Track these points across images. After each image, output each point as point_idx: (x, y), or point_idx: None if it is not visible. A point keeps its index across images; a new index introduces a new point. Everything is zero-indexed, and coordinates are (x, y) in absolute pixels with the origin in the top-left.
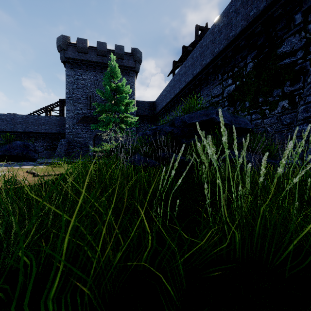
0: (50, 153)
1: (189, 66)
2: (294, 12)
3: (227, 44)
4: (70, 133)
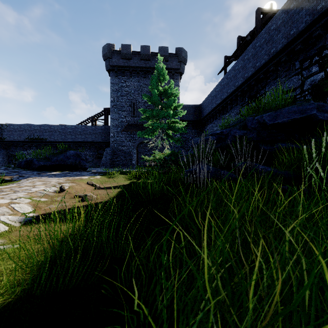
0: (96, 162)
1: (249, 58)
2: None
3: (313, 20)
4: (114, 142)
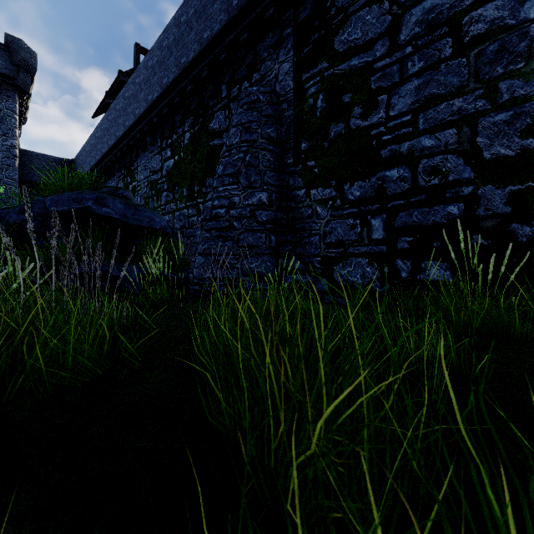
0: None
1: (120, 110)
2: (221, 81)
3: (161, 94)
4: None
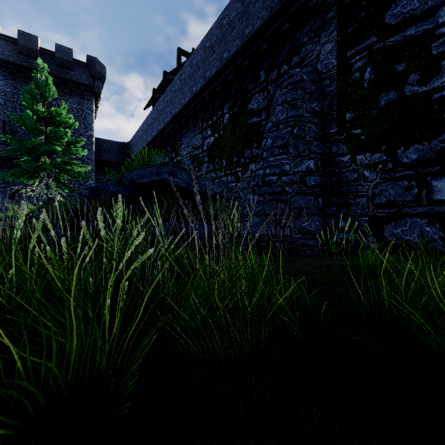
0: None
1: (168, 101)
2: (260, 68)
3: (204, 85)
4: None
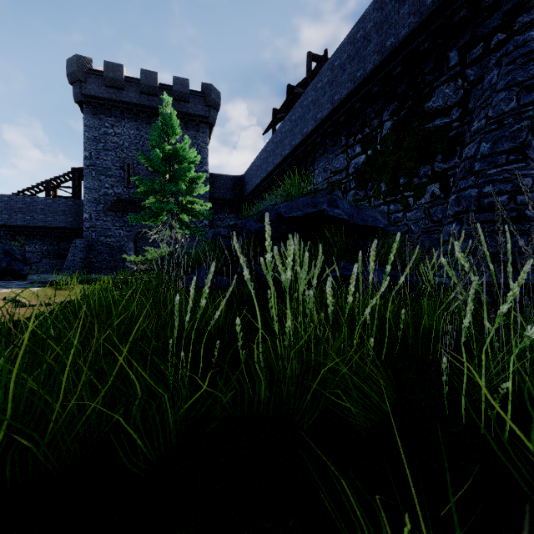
0: (55, 264)
1: (296, 120)
2: (448, 48)
3: (353, 89)
4: (91, 228)
